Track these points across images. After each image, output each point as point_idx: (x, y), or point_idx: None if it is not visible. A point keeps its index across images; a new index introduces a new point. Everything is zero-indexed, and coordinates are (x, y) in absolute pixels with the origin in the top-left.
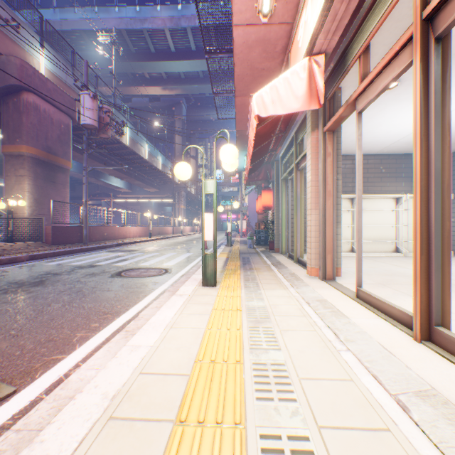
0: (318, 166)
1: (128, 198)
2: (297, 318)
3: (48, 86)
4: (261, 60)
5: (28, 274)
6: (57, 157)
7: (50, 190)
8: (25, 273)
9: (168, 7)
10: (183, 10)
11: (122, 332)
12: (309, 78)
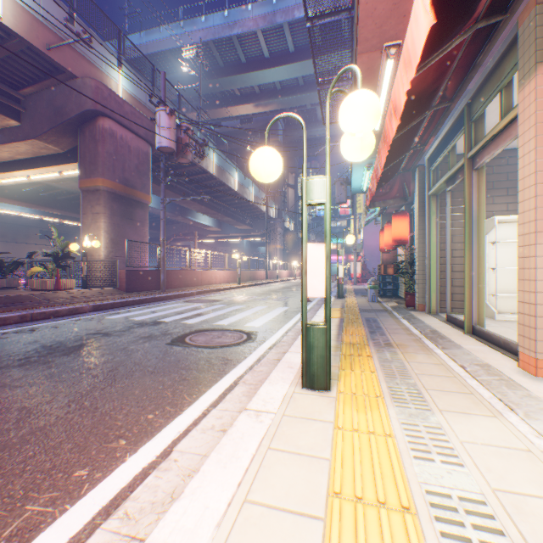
0: None
1: (217, 238)
2: None
3: (125, 109)
4: None
5: (74, 333)
6: (135, 190)
7: (127, 229)
8: (73, 330)
9: (260, 3)
10: (278, 3)
11: (112, 520)
12: None
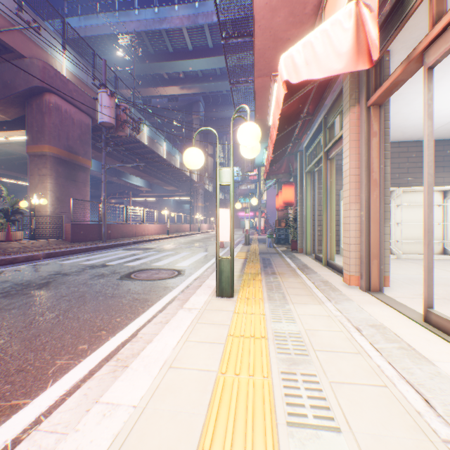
0: (360, 149)
1: (148, 197)
2: (350, 358)
3: (69, 87)
4: (286, 26)
5: (37, 274)
6: (78, 156)
7: (71, 189)
8: (35, 272)
9: (185, 6)
10: (200, 7)
11: (111, 361)
12: (356, 28)
